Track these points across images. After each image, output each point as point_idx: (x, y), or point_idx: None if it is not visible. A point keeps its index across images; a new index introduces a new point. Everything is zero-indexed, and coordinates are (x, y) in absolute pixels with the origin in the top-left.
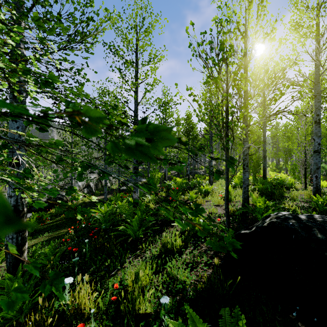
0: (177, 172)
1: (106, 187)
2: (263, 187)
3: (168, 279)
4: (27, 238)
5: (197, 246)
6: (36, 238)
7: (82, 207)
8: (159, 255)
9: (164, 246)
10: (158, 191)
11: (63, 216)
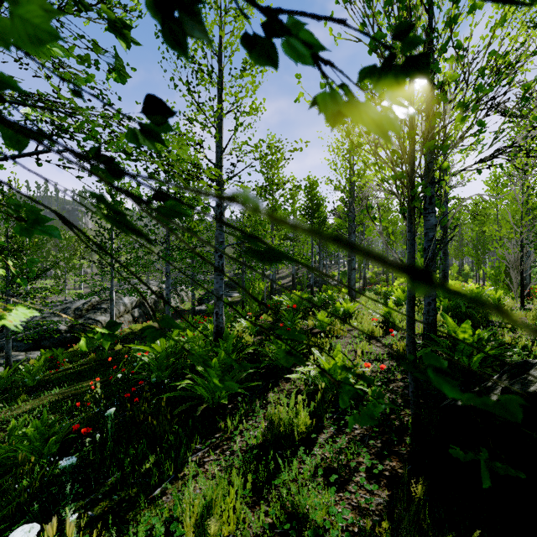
0: (291, 282)
1: (169, 306)
2: (450, 304)
3: (284, 517)
4: (21, 398)
5: (342, 424)
6: (36, 398)
7: (128, 340)
8: (261, 448)
9: (272, 427)
10: (260, 313)
11: (93, 357)
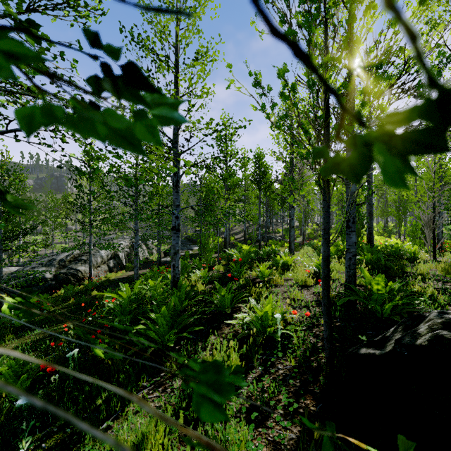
0: (243, 238)
1: (137, 258)
2: (372, 258)
3: None
4: (8, 337)
5: (270, 364)
6: (21, 338)
7: (103, 287)
8: None
9: None
10: (215, 264)
11: (72, 302)
